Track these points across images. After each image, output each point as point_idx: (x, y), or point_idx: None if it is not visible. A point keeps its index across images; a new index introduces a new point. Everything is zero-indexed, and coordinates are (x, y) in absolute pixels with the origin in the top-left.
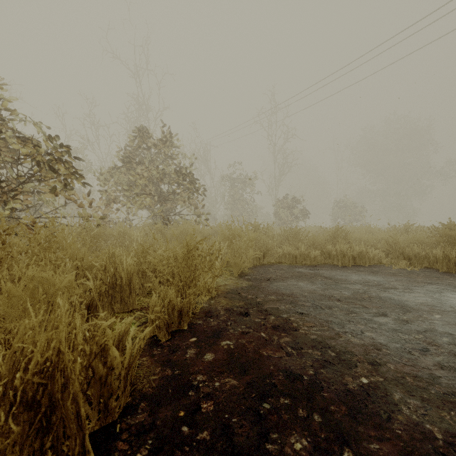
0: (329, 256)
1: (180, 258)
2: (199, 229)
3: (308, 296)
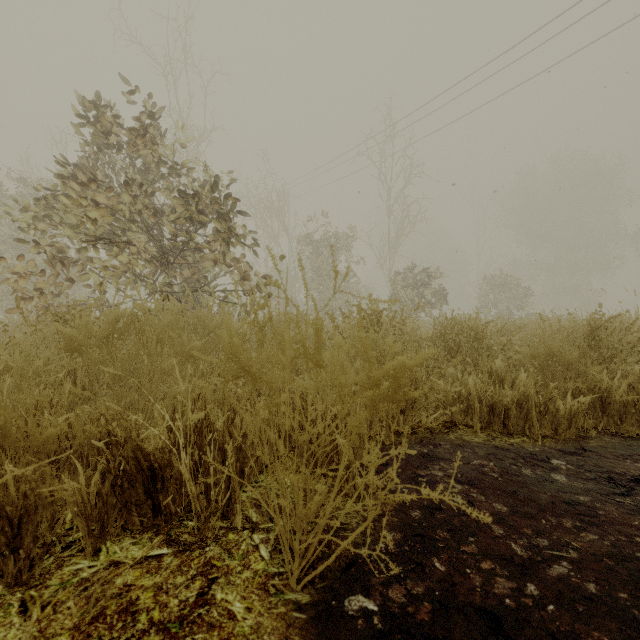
0: (604, 406)
1: None
2: (205, 324)
3: None
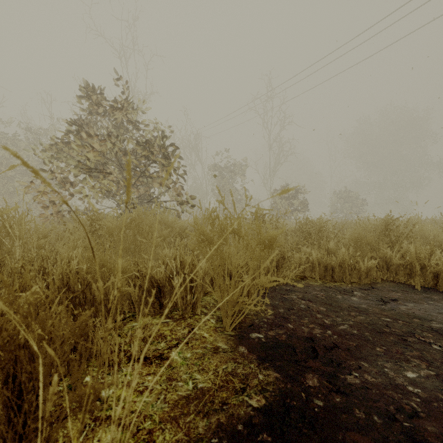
0: (388, 266)
1: None
2: (166, 221)
3: None
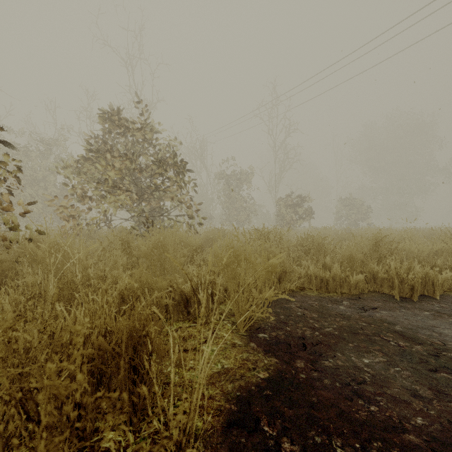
0: (374, 279)
1: (105, 349)
2: (184, 240)
3: (428, 434)
